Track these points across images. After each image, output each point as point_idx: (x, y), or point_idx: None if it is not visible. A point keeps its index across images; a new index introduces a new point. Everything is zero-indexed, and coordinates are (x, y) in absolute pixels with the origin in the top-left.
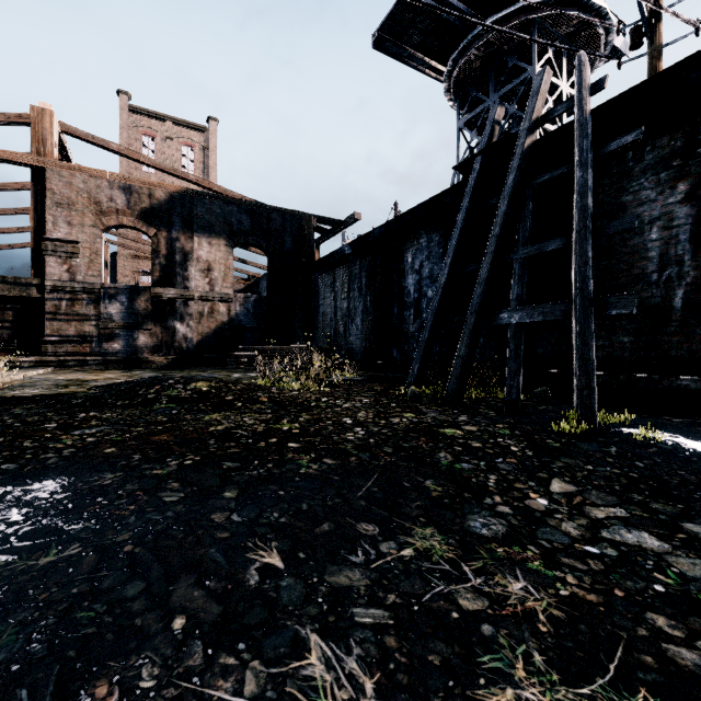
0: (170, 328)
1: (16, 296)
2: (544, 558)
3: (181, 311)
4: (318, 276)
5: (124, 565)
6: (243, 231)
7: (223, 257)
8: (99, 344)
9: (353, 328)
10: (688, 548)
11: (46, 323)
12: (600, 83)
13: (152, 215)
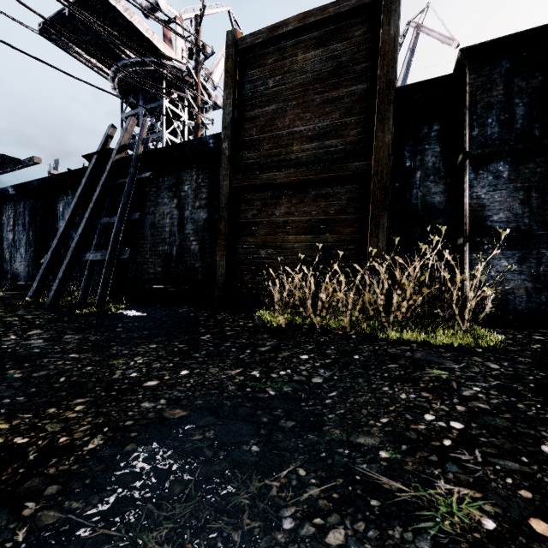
0: None
1: None
2: None
3: None
4: None
5: None
6: None
7: None
8: None
9: (18, 256)
10: (50, 341)
11: None
12: (148, 140)
13: None
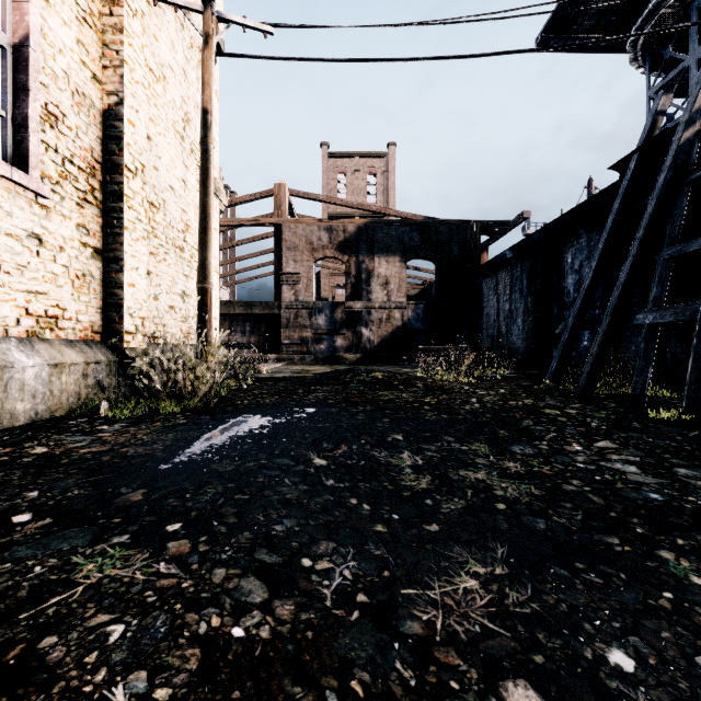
0: (358, 332)
1: (267, 314)
2: (543, 462)
3: (365, 319)
4: (482, 280)
5: (345, 430)
6: (414, 247)
7: (398, 272)
8: (312, 345)
9: (514, 328)
10: (654, 474)
11: (282, 331)
12: None
13: (346, 245)
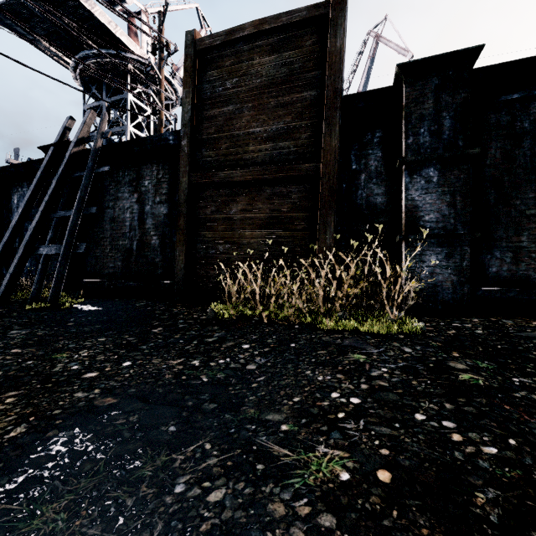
0: None
1: None
2: None
3: None
4: None
5: None
6: None
7: None
8: None
9: None
10: None
11: None
12: (108, 134)
13: None
